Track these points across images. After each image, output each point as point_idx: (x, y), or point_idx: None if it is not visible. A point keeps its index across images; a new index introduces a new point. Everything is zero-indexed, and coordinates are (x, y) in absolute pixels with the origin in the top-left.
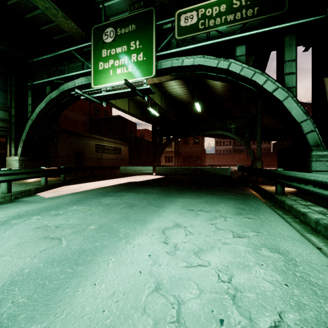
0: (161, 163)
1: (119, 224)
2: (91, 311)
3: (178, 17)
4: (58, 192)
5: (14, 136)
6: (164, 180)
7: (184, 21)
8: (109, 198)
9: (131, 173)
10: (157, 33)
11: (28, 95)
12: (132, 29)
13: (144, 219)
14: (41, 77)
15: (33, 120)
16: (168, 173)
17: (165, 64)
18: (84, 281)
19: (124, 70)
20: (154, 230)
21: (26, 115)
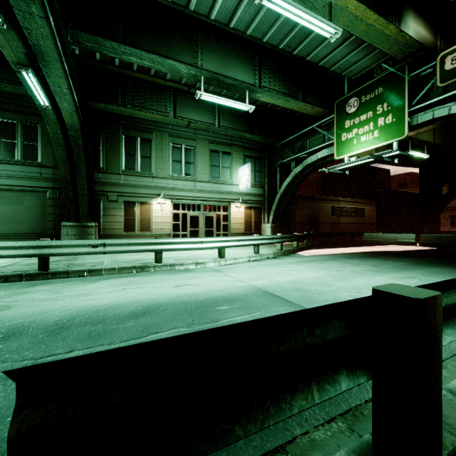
0: (440, 228)
1: (366, 271)
2: (357, 284)
3: (441, 61)
4: (309, 253)
5: (266, 207)
6: (429, 252)
7: (450, 63)
8: (355, 260)
9: (379, 242)
10: (412, 82)
11: (276, 172)
12: (379, 93)
13: (385, 272)
14: (286, 154)
15: (281, 193)
16: (443, 244)
17: (423, 117)
18: (352, 280)
19: (369, 136)
20: (391, 276)
21: (274, 188)
